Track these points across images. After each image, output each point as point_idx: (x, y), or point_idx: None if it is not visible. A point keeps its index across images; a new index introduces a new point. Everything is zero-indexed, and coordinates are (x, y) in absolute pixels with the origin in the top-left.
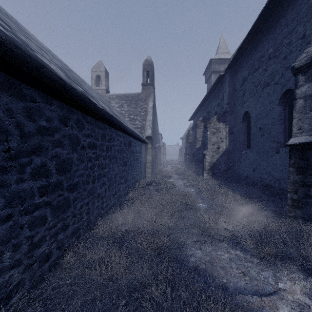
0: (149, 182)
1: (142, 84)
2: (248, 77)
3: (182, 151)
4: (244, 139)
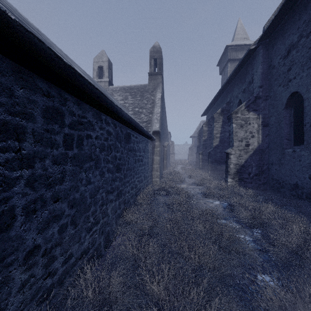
0: (157, 189)
1: (148, 73)
2: (299, 42)
3: (192, 151)
4: (289, 132)
